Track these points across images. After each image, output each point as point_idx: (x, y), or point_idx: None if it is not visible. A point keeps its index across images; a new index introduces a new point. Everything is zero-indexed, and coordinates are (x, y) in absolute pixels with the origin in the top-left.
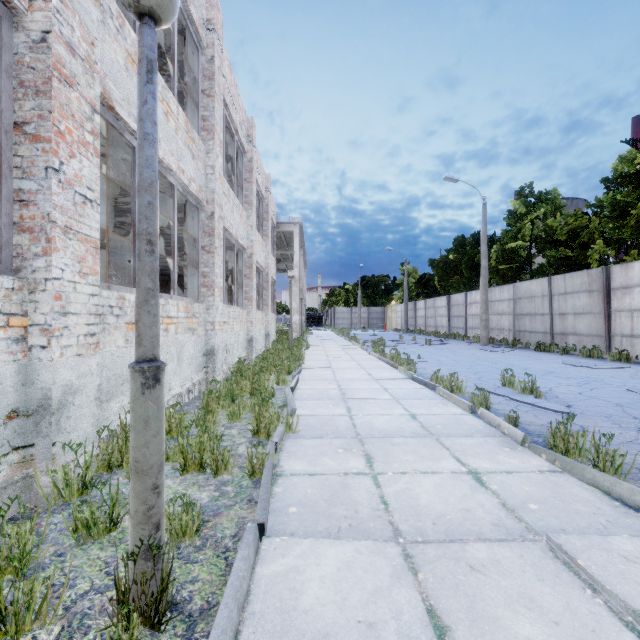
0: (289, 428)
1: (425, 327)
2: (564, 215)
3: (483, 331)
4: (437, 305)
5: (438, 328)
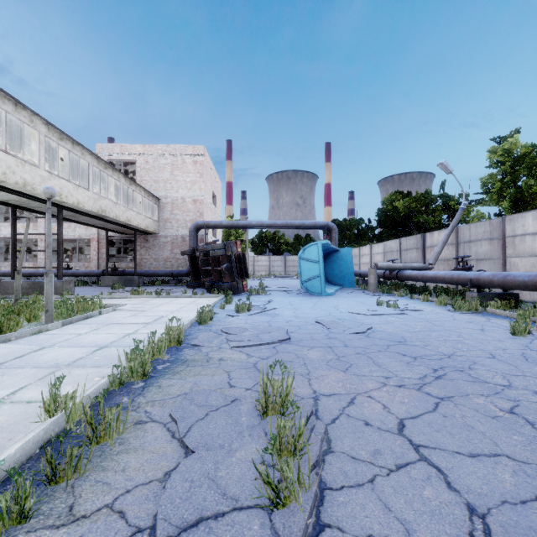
0: None
1: None
2: None
3: None
4: None
5: None
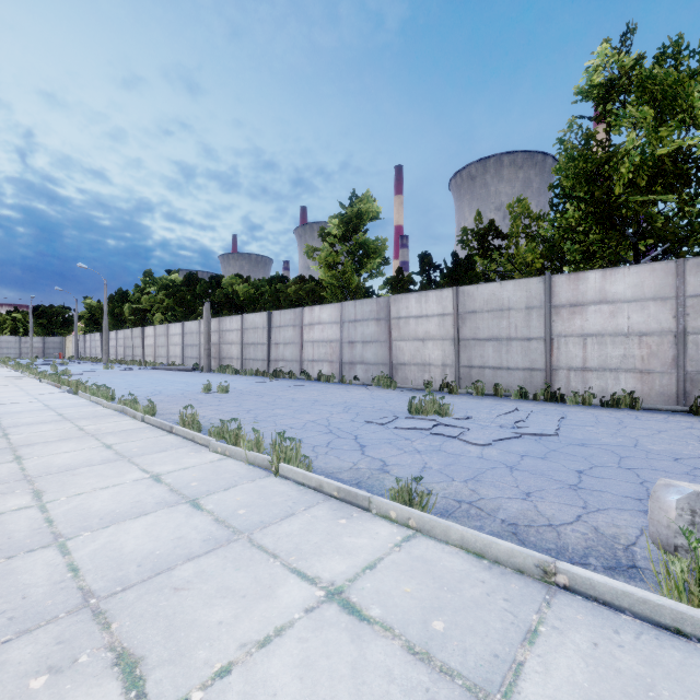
0: None
1: (91, 355)
2: (150, 297)
3: (105, 356)
4: (96, 339)
5: (97, 355)
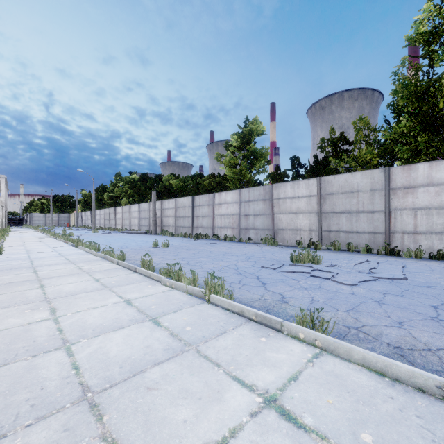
0: (7, 236)
1: (85, 224)
2: (119, 189)
3: (93, 225)
4: (88, 214)
5: (89, 225)
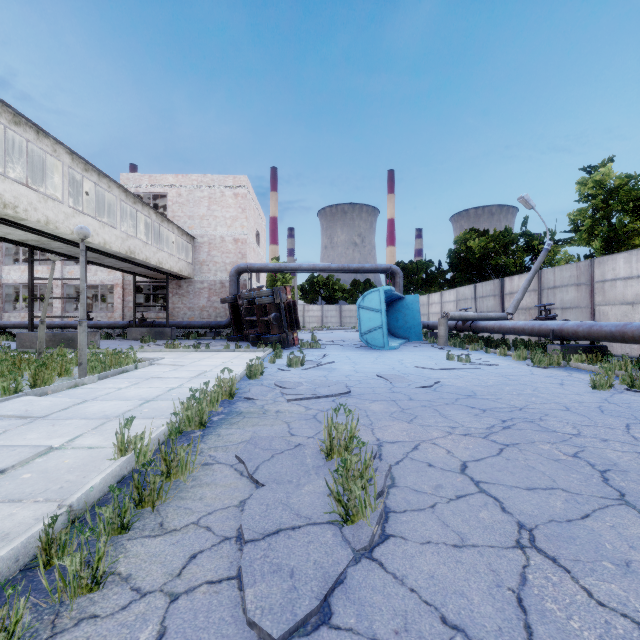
0: None
1: None
2: None
3: None
4: None
5: None
